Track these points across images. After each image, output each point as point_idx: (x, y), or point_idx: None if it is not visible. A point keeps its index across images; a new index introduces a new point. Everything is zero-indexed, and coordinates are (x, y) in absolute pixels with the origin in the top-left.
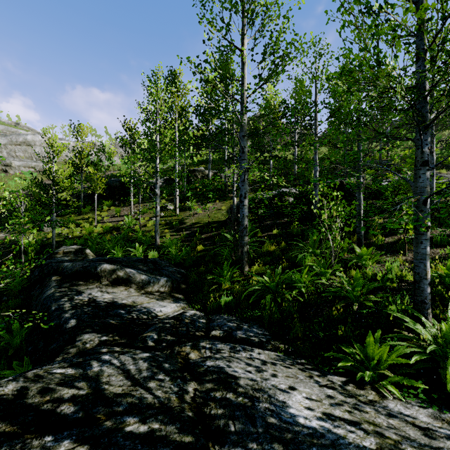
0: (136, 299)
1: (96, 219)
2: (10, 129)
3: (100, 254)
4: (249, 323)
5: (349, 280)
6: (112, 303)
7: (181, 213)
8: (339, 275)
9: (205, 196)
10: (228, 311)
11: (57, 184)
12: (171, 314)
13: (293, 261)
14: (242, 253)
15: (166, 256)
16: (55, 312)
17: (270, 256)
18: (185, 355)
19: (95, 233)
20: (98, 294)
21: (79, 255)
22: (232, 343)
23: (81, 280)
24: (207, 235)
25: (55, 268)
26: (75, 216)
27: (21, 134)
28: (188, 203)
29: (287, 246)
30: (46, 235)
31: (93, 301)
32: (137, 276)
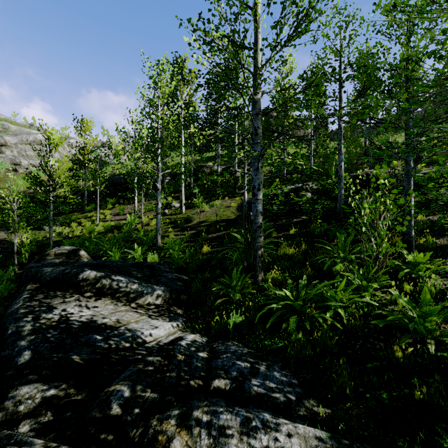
0: (122, 316)
1: (99, 218)
2: (23, 129)
3: (96, 255)
4: (268, 361)
5: (409, 300)
6: (89, 323)
7: (187, 211)
8: (385, 290)
9: (213, 193)
10: (237, 337)
11: (53, 179)
12: (164, 339)
13: (318, 268)
14: (255, 258)
15: (167, 260)
16: (10, 338)
17: (288, 261)
18: (164, 443)
19: (95, 233)
20: (75, 310)
21: (71, 257)
22: (244, 406)
23: (60, 290)
24: (215, 235)
25: (33, 275)
26: (78, 214)
27: (31, 133)
28: (195, 200)
29: (309, 249)
30: (46, 235)
31: (65, 321)
32: (127, 286)
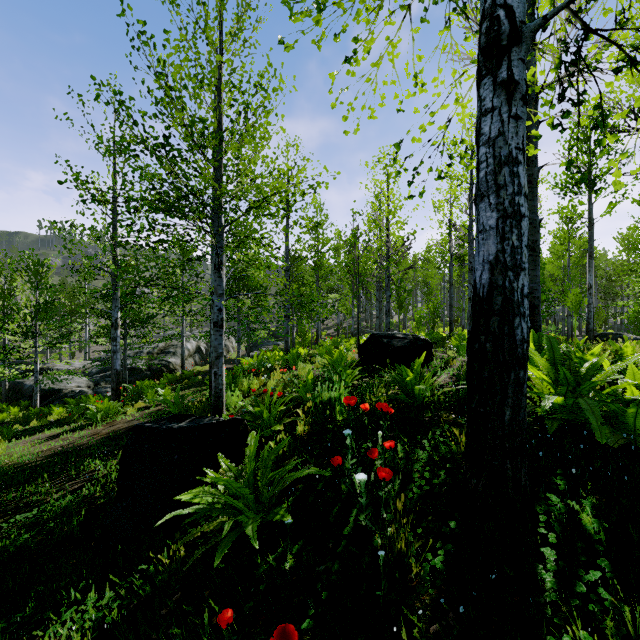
0: None
1: None
2: None
3: None
4: None
5: None
6: None
7: None
8: None
9: None
10: None
11: None
12: None
13: None
14: None
15: None
16: None
17: None
18: None
19: None
20: None
21: None
22: None
23: None
24: None
25: None
26: None
27: None
28: None
29: None
30: None
31: None
32: None
